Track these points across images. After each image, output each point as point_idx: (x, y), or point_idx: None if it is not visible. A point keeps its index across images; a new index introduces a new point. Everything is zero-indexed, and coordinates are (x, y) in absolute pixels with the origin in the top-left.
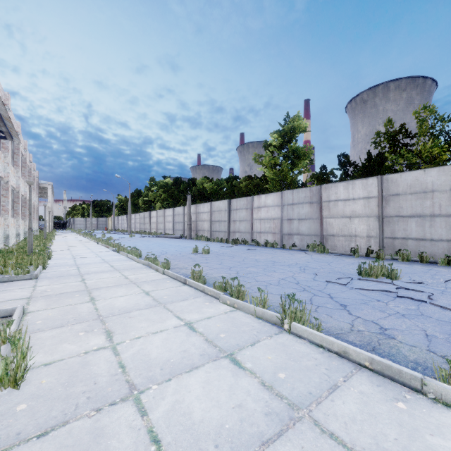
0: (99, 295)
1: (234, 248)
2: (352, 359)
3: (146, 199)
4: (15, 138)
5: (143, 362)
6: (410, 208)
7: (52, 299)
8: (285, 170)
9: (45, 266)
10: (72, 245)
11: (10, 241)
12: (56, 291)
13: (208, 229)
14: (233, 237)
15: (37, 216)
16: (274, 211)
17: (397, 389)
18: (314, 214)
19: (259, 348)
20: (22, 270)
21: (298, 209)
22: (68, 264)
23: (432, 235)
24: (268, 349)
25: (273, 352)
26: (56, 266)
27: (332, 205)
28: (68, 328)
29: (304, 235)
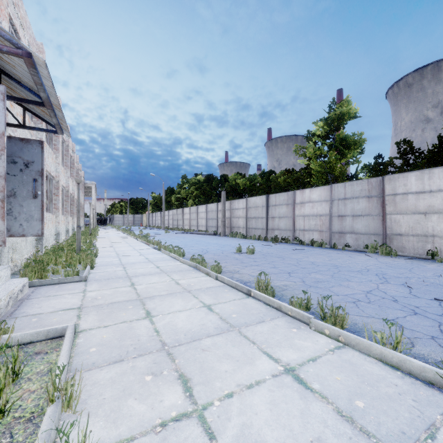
0: (154, 308)
1: (277, 247)
2: None
3: (178, 196)
4: (66, 132)
5: None
6: None
7: (104, 312)
8: (333, 161)
9: (93, 266)
10: (115, 241)
11: (60, 237)
12: (107, 299)
13: (243, 226)
14: (272, 235)
15: (83, 213)
16: (321, 206)
17: None
18: (374, 210)
19: None
20: (72, 271)
21: (352, 204)
22: (114, 263)
23: None
24: None
25: None
26: (102, 266)
27: (400, 199)
28: (128, 364)
29: (360, 233)
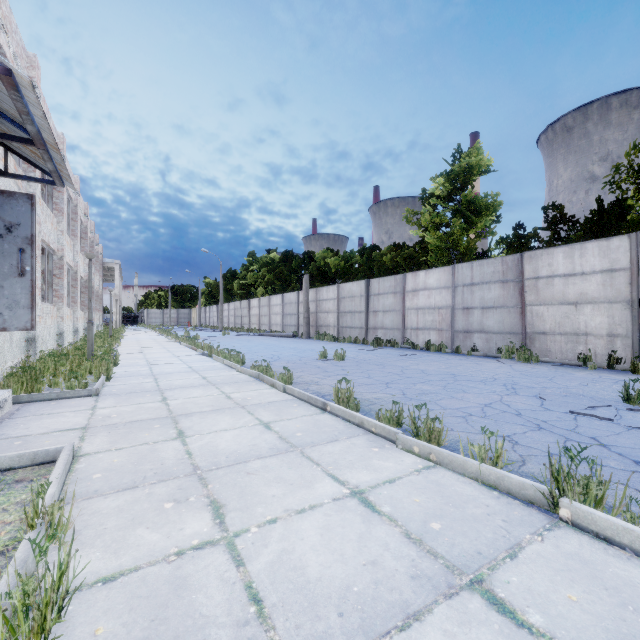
0: (190, 427)
1: (378, 352)
2: None
3: (243, 283)
4: (67, 183)
5: (296, 589)
6: None
7: (119, 432)
8: (457, 232)
9: (110, 376)
10: (147, 346)
11: (65, 339)
12: (125, 417)
13: (334, 324)
14: (373, 336)
15: (101, 307)
16: (440, 295)
17: None
18: (510, 300)
19: (533, 566)
20: (78, 382)
21: (481, 292)
22: (142, 374)
23: None
24: (553, 570)
25: (573, 582)
26: (124, 377)
27: (543, 284)
28: (144, 490)
29: (492, 332)
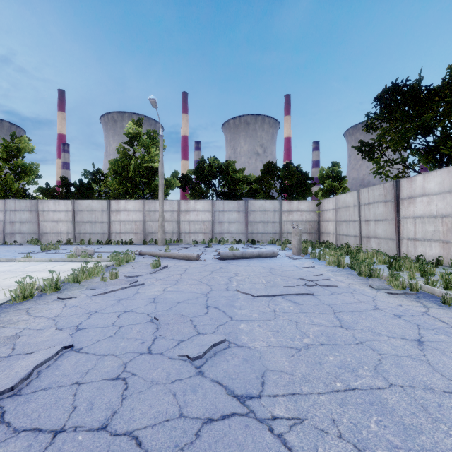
0: None
1: None
2: (2, 261)
3: None
4: None
5: None
6: (87, 218)
7: None
8: (10, 181)
9: None
10: None
11: None
12: None
13: None
14: None
15: None
16: None
17: (10, 262)
18: (33, 219)
19: None
20: None
21: (20, 215)
22: None
23: (95, 231)
24: None
25: None
26: None
27: (46, 214)
28: None
29: (26, 233)
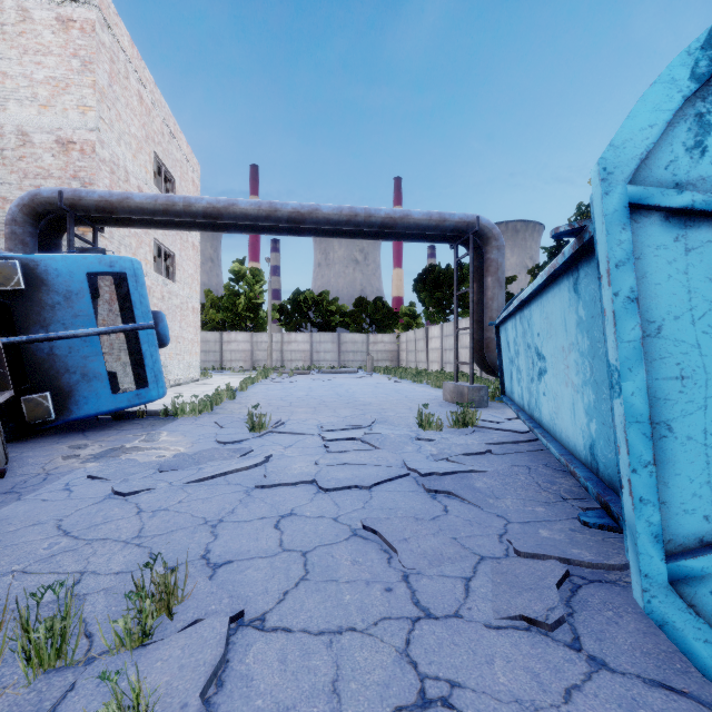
0: None
1: None
2: None
3: None
4: None
5: None
6: (202, 348)
7: None
8: None
9: None
10: None
11: None
12: None
13: None
14: None
15: None
16: None
17: None
18: None
19: None
20: None
21: None
22: None
23: (209, 359)
24: None
25: None
26: None
27: None
28: None
29: None
